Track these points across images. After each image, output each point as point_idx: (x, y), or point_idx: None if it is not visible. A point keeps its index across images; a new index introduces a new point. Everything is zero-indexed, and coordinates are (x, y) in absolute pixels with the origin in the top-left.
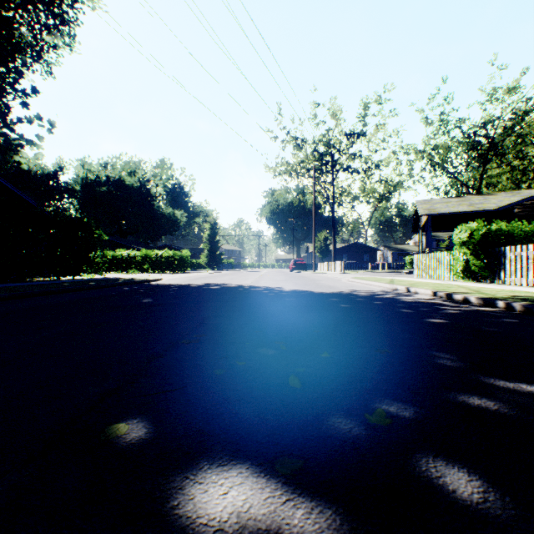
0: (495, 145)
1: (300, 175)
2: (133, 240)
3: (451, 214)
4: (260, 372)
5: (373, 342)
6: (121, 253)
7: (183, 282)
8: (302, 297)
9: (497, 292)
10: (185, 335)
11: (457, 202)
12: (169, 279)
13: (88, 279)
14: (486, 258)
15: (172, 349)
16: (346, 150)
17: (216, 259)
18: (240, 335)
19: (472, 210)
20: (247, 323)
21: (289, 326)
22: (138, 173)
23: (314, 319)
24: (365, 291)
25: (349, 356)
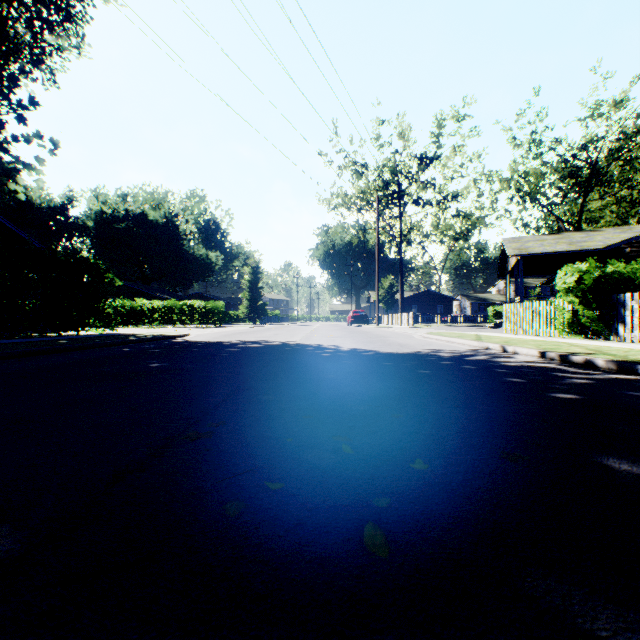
0: (598, 171)
1: (361, 208)
2: (157, 288)
3: (547, 255)
4: (309, 509)
5: (489, 437)
6: (141, 302)
7: (214, 339)
8: (367, 359)
9: (627, 352)
10: (194, 424)
11: (554, 240)
12: (198, 334)
13: (94, 335)
14: (600, 308)
15: (164, 451)
16: (417, 178)
17: (258, 311)
18: (279, 424)
19: (574, 250)
20: (291, 400)
21: (353, 406)
22: (164, 206)
23: (388, 395)
24: (447, 351)
25: (460, 468)
